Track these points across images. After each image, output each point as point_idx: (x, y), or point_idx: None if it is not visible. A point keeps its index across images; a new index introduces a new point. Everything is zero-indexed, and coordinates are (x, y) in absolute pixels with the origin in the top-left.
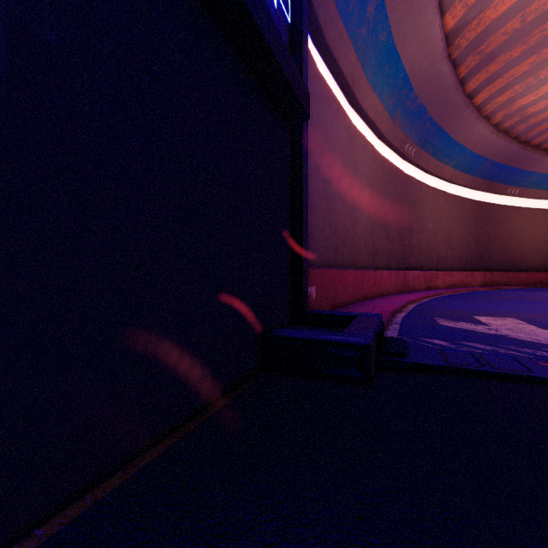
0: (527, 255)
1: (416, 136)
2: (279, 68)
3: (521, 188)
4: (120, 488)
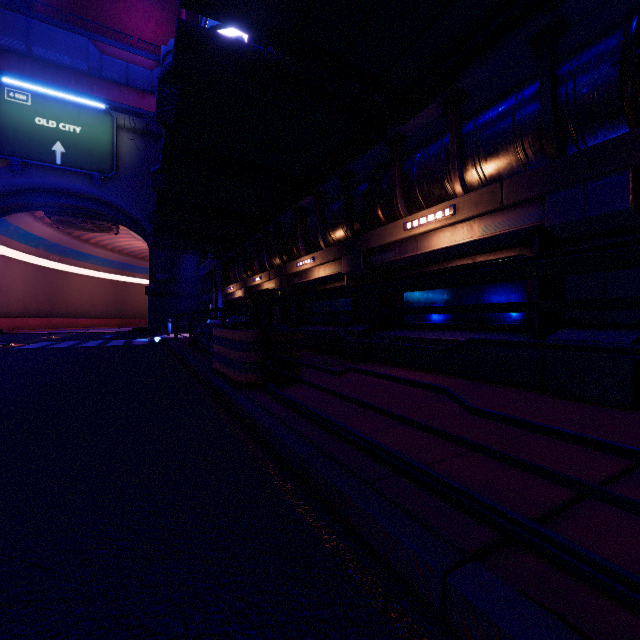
0: None
1: (58, 252)
2: None
3: (145, 275)
4: None
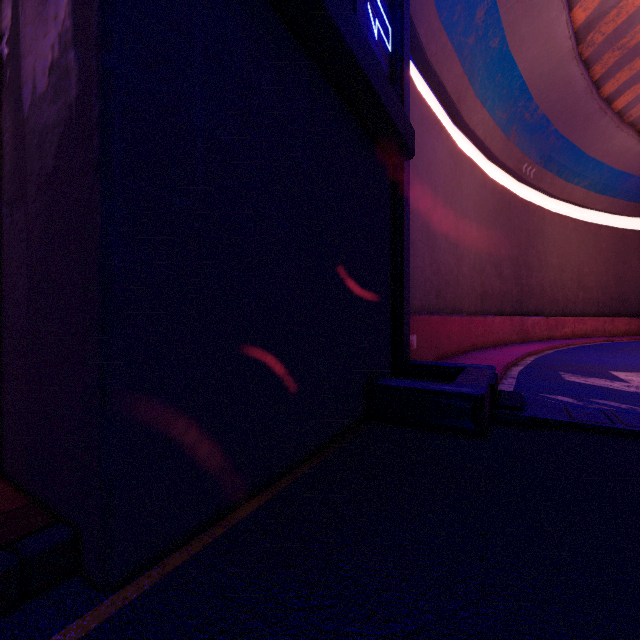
0: None
1: (537, 154)
2: (386, 113)
3: None
4: (270, 501)
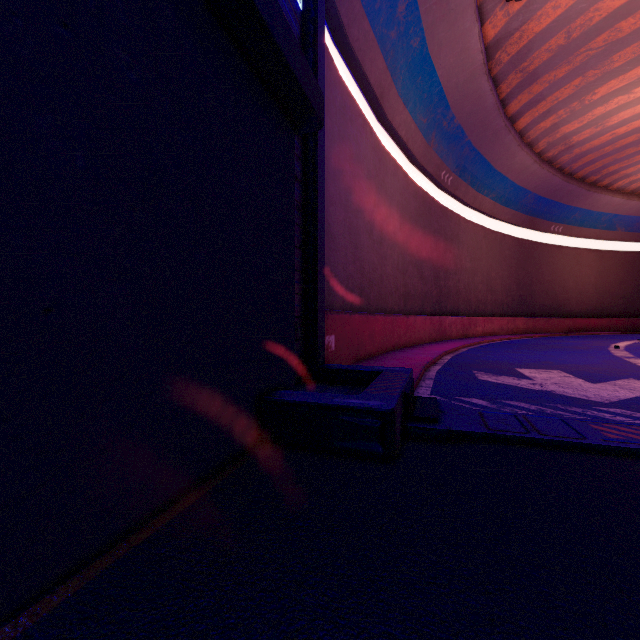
0: (571, 299)
1: (453, 162)
2: (280, 53)
3: (565, 226)
4: None
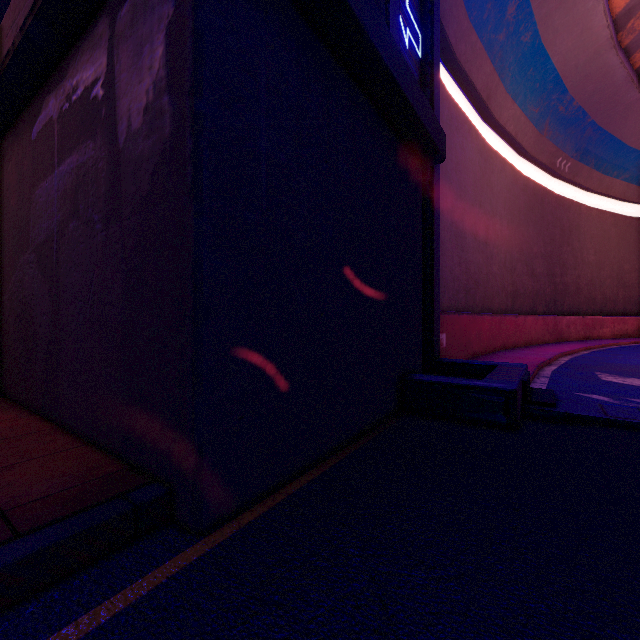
0: None
1: (572, 147)
2: (419, 121)
3: None
4: (320, 477)
